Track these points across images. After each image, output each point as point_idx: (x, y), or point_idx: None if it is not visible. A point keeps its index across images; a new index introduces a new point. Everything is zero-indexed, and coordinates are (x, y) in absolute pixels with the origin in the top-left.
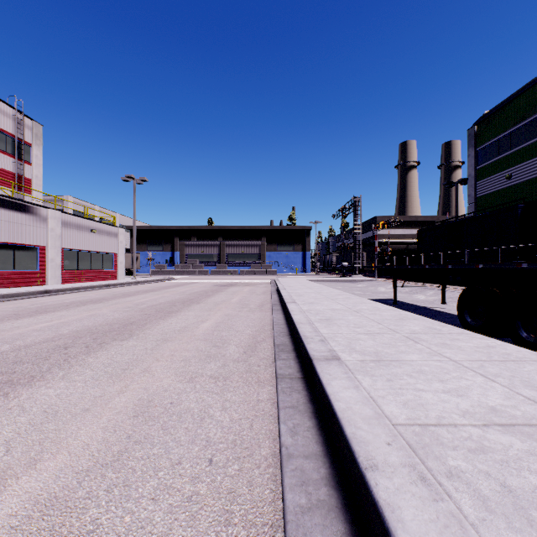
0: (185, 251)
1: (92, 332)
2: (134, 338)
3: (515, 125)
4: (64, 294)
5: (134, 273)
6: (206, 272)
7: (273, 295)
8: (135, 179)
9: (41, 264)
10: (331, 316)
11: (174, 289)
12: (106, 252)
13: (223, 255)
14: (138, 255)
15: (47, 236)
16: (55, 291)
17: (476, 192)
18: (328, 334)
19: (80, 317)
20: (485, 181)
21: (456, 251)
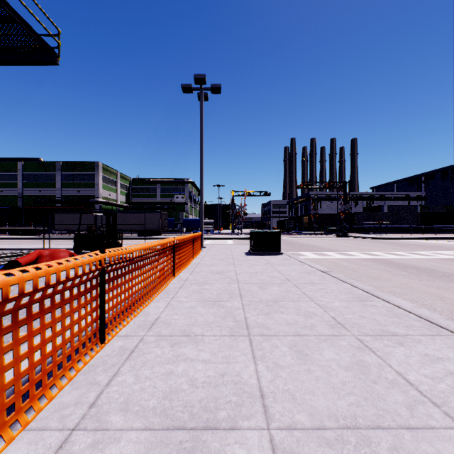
0: None
1: None
2: None
3: (5, 172)
4: None
5: None
6: None
7: None
8: None
9: None
10: None
11: None
12: None
13: None
14: None
15: None
16: None
17: None
18: None
19: None
20: None
21: None
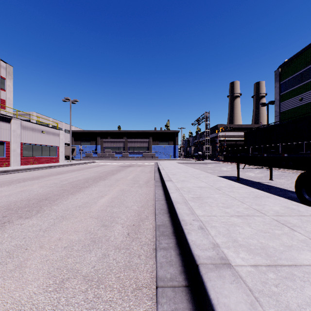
0: (104, 145)
1: (8, 209)
2: (38, 215)
3: (305, 67)
4: (18, 172)
5: (70, 159)
6: (116, 157)
7: (156, 174)
8: (71, 101)
9: (6, 153)
10: (201, 194)
11: (93, 168)
12: (52, 145)
13: (126, 147)
14: (75, 147)
15: (11, 135)
16: (12, 171)
17: (279, 109)
18: (204, 216)
19: (12, 193)
20: (285, 102)
21: (273, 144)
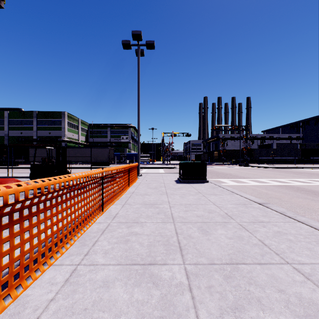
0: None
1: None
2: None
3: None
4: None
5: None
6: None
7: None
8: None
9: None
10: None
11: None
12: None
13: None
14: None
15: None
16: None
17: None
18: None
19: None
20: None
21: None
